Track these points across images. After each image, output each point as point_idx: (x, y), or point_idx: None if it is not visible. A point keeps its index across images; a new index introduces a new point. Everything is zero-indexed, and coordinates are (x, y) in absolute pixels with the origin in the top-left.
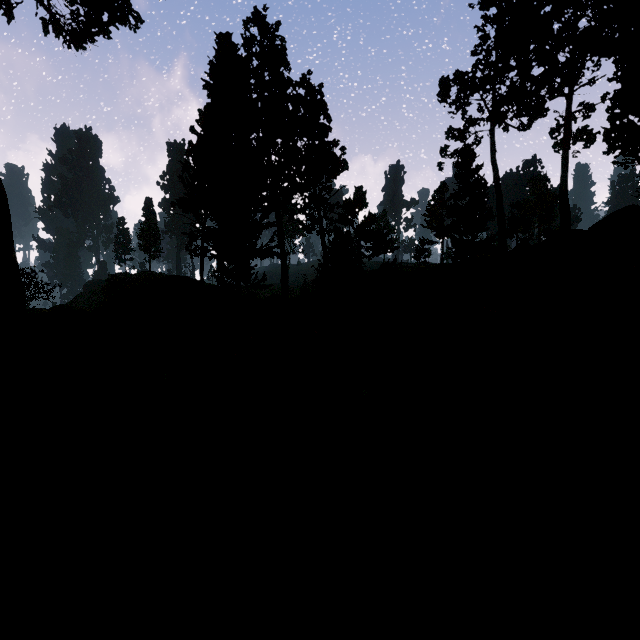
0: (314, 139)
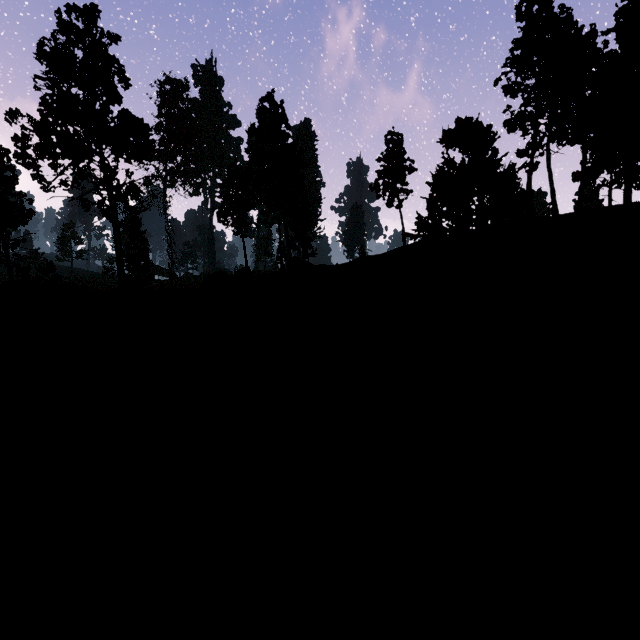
0: None
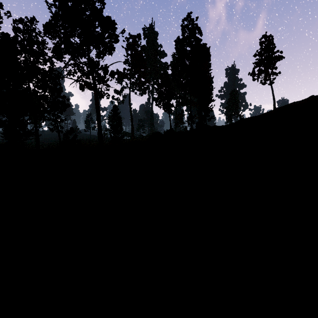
0: (55, 93)
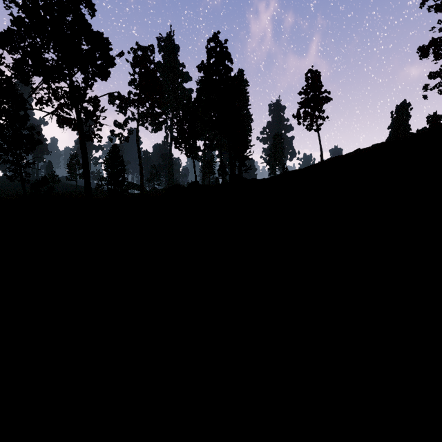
0: (16, 122)
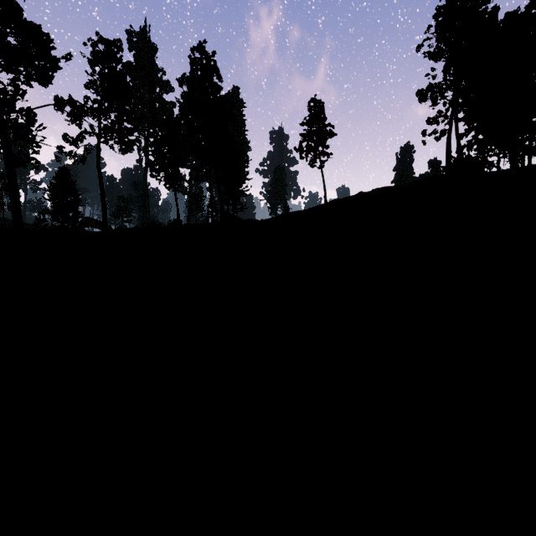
0: None
